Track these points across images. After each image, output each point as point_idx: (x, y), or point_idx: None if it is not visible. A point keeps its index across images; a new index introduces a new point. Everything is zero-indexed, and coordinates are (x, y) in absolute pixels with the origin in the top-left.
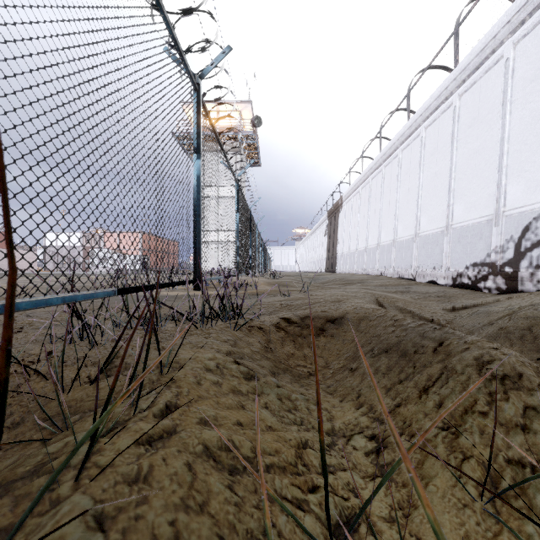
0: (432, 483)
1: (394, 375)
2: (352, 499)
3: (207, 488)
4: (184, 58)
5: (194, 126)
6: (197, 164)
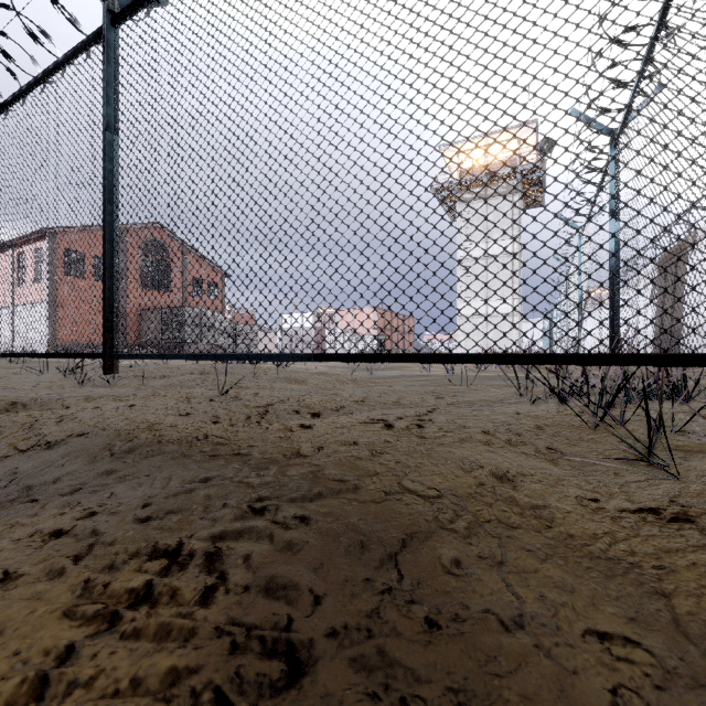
0: None
1: None
2: None
3: None
4: (626, 120)
5: (611, 186)
6: (614, 227)
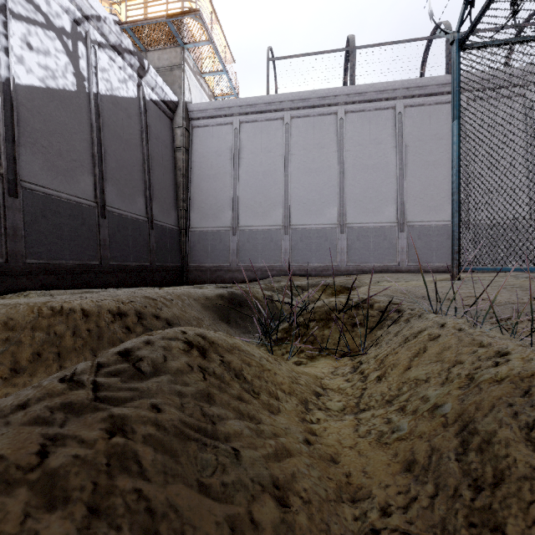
0: (303, 370)
1: (251, 406)
2: (351, 375)
3: (409, 330)
4: None
5: None
6: None
